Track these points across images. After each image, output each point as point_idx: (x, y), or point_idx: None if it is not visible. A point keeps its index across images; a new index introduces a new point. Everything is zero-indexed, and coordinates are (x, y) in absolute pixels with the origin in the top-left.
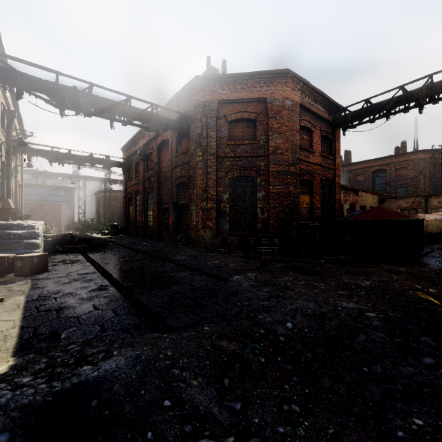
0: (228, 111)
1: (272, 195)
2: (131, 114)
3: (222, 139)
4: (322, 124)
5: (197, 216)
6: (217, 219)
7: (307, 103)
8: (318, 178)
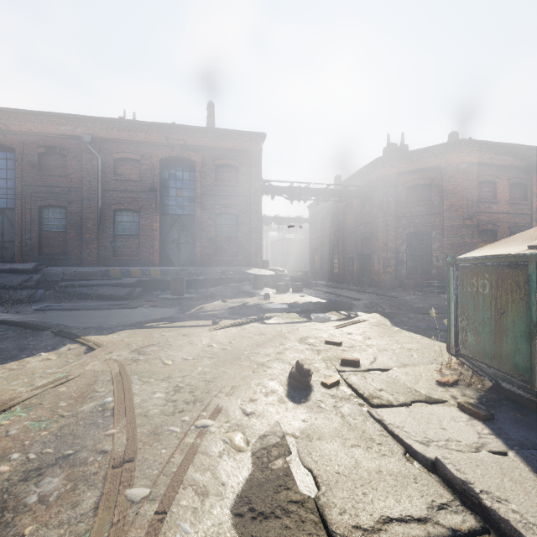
0: (406, 180)
1: (446, 246)
2: (330, 195)
3: (400, 203)
4: (510, 172)
5: (378, 264)
6: (396, 266)
7: (487, 159)
8: (505, 226)
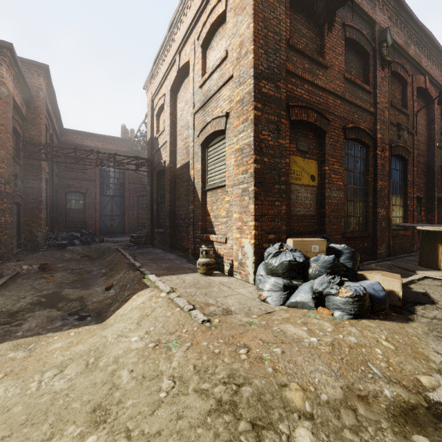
0: None
1: None
2: None
3: None
4: None
5: None
6: None
7: None
8: None
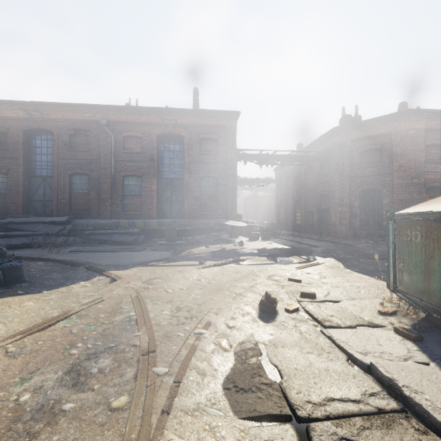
0: (359, 145)
1: (396, 201)
2: (293, 159)
3: (353, 165)
4: None
5: (335, 217)
6: (350, 219)
7: (434, 125)
8: None
